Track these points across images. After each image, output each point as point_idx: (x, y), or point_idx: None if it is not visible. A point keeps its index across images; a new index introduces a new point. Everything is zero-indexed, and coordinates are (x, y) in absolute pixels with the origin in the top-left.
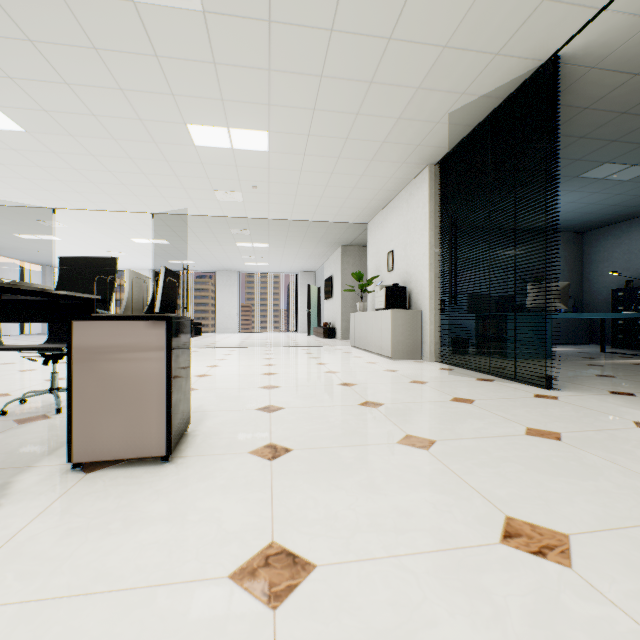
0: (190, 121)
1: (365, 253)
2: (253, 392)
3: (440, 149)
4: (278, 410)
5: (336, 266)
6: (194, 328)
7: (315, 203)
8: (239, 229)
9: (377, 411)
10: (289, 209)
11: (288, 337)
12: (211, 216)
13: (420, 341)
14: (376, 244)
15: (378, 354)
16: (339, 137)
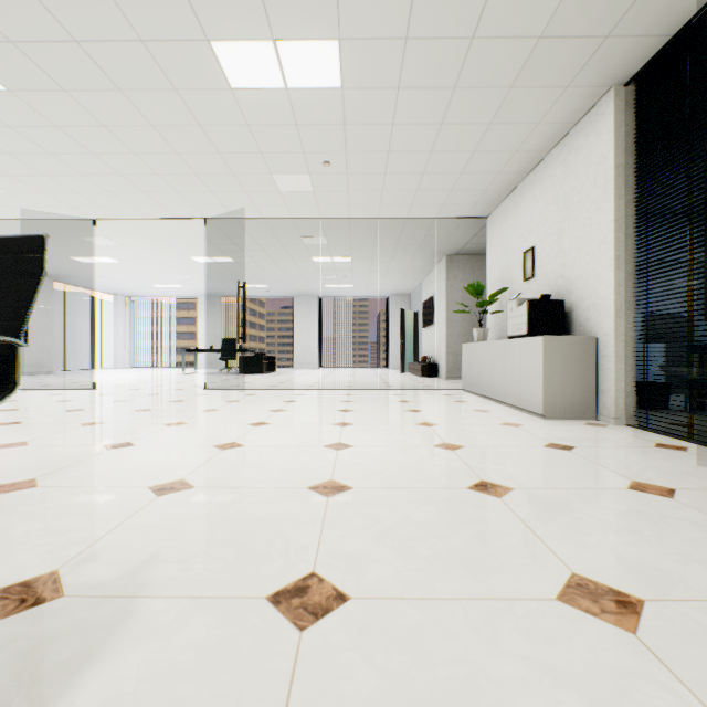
0: (214, 33)
1: (479, 264)
2: (291, 506)
3: (647, 42)
4: (327, 612)
5: (438, 283)
6: (267, 363)
7: (413, 186)
8: (313, 237)
9: (653, 662)
10: (376, 200)
11: (376, 375)
12: (275, 219)
13: (593, 389)
14: (502, 243)
15: (514, 406)
16: (459, 36)
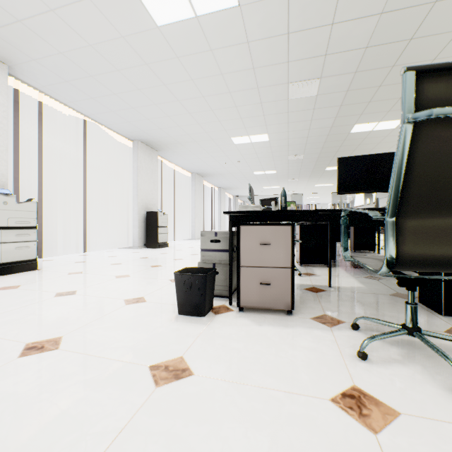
0: None
1: None
2: None
3: None
4: None
5: None
6: None
7: None
8: None
9: None
10: None
11: None
12: None
13: None
14: None
15: None
16: None
